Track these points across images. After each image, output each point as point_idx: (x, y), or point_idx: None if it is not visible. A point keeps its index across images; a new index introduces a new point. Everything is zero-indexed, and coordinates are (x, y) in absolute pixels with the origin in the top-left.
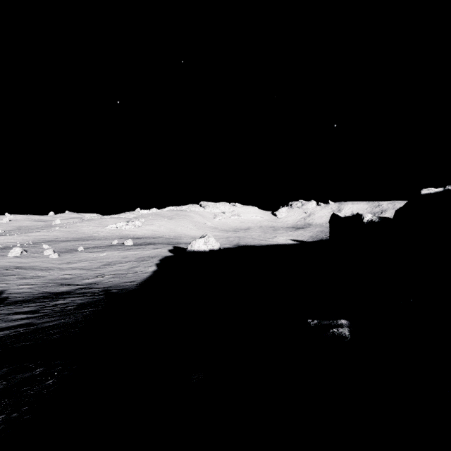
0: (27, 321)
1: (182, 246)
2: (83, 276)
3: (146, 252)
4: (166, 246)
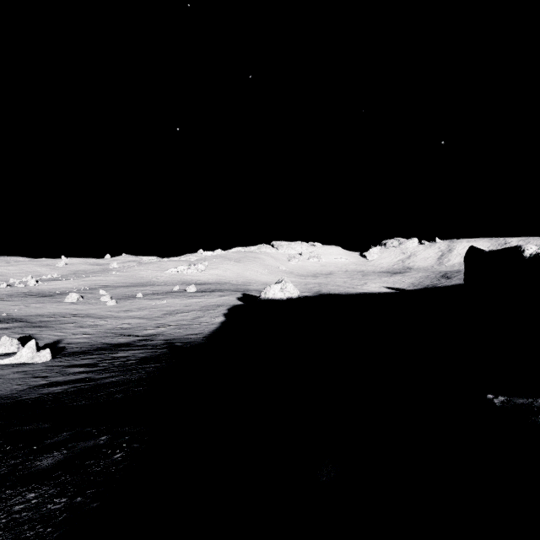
0: (85, 376)
1: (252, 294)
2: (143, 326)
3: (211, 300)
4: (234, 294)
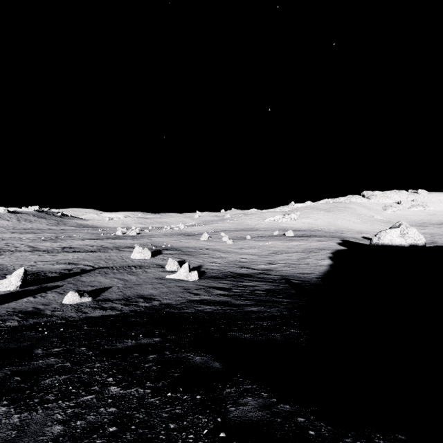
0: (226, 299)
1: (352, 240)
2: (256, 261)
3: (311, 244)
4: (332, 239)
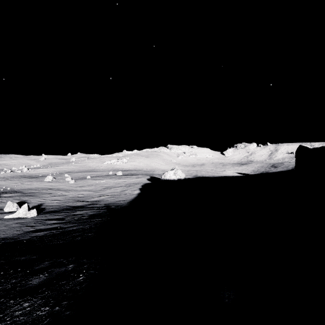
0: (57, 225)
1: (156, 177)
2: (91, 196)
3: (131, 180)
4: (145, 176)
